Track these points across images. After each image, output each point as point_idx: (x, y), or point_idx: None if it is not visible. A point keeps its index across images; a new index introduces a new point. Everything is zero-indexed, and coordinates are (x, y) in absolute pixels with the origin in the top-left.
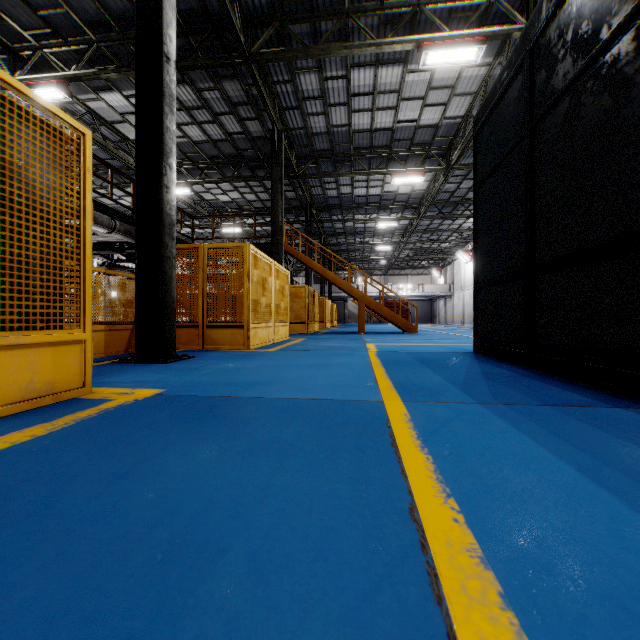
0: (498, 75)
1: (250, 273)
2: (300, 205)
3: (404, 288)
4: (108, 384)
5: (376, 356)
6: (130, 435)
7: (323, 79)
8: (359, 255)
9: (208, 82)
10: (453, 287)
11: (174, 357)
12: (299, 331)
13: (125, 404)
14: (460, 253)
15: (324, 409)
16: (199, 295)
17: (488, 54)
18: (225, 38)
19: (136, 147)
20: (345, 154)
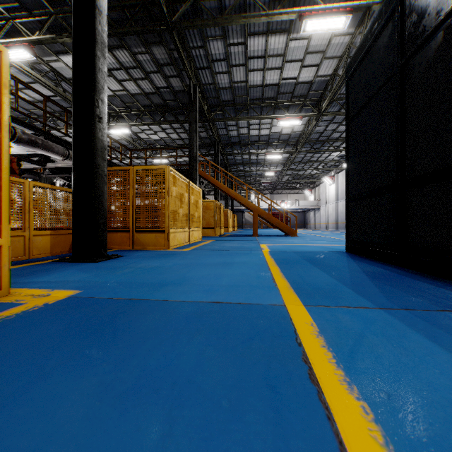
0: (369, 27)
1: (170, 189)
2: (210, 142)
3: (285, 203)
4: (33, 284)
5: (270, 255)
6: (4, 360)
7: (227, 45)
8: (253, 179)
9: (141, 47)
10: (320, 202)
11: (105, 256)
12: (209, 234)
13: (31, 310)
14: (325, 178)
15: (228, 316)
16: (130, 206)
17: (351, 26)
18: (152, 11)
19: (73, 84)
20: (243, 104)
